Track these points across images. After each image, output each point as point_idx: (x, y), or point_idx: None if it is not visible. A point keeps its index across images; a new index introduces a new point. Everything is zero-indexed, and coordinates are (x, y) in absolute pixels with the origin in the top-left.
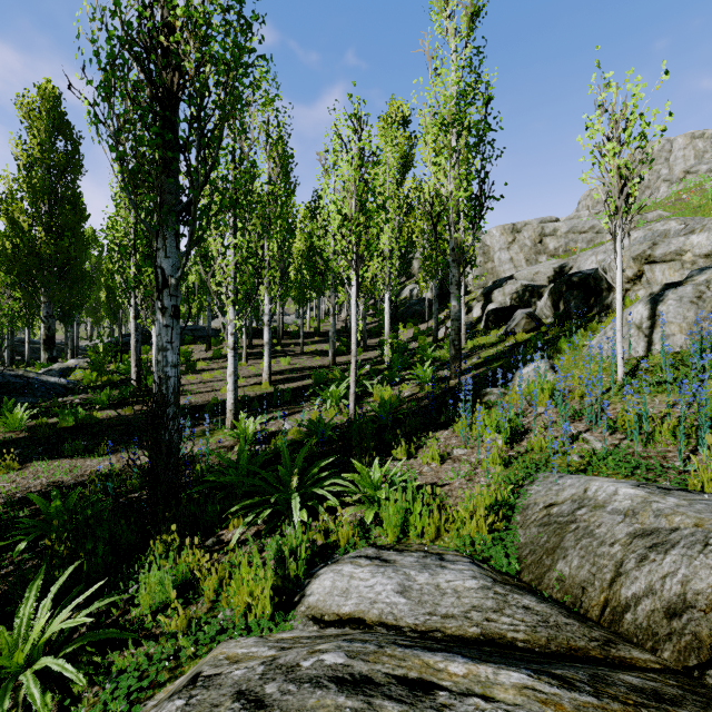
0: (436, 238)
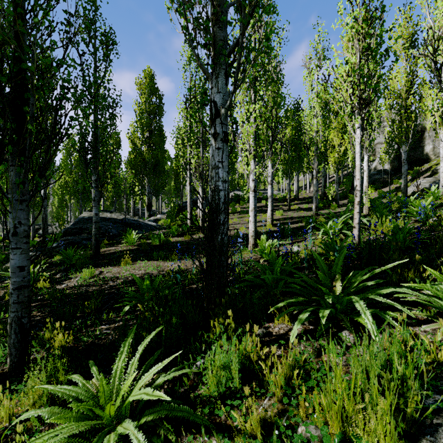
0: (439, 81)
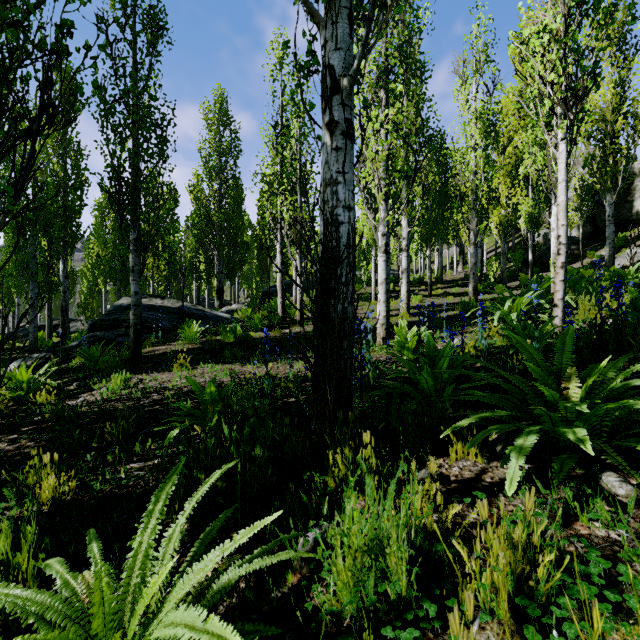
0: None
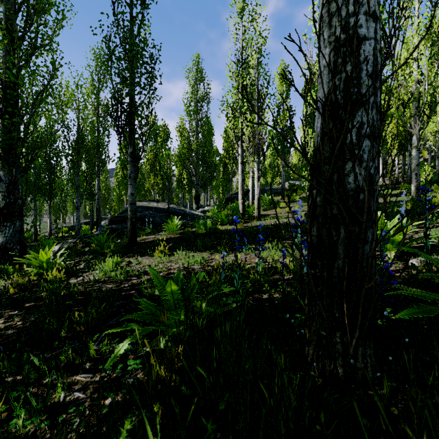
0: None
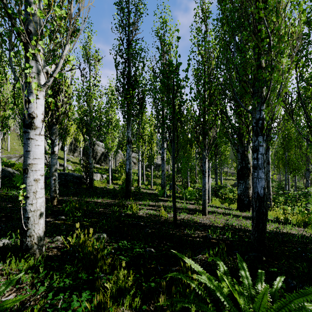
0: None
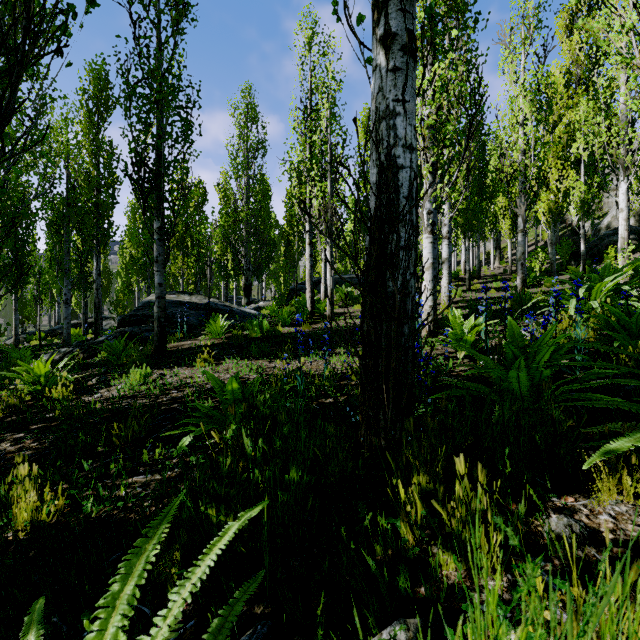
0: None
